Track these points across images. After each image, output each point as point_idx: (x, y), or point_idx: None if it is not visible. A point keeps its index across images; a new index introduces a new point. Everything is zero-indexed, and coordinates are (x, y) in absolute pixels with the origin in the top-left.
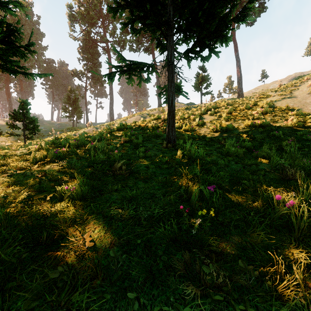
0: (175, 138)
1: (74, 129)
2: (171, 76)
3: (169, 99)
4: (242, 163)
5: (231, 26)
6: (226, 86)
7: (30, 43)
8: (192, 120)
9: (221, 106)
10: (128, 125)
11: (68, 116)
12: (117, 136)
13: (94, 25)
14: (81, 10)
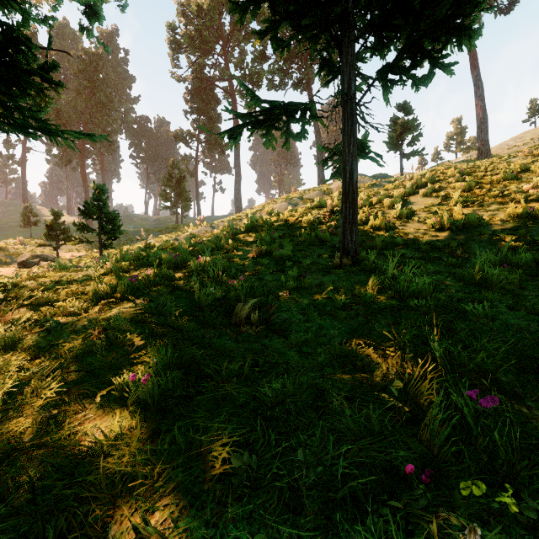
0: (357, 246)
1: (178, 229)
2: (349, 124)
3: (346, 169)
4: (530, 310)
5: (487, 2)
6: (450, 138)
7: (53, 64)
8: (387, 207)
9: (447, 176)
10: (266, 221)
11: (169, 207)
12: (246, 242)
13: (209, 54)
14: (189, 31)
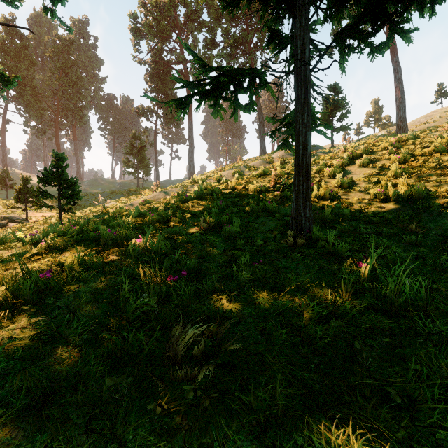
0: (311, 222)
1: (139, 192)
2: (303, 92)
3: (299, 140)
4: None
5: None
6: (369, 116)
7: None
8: (327, 176)
9: (380, 148)
10: (214, 189)
11: (132, 173)
12: (195, 212)
13: (166, 41)
14: (149, 20)
